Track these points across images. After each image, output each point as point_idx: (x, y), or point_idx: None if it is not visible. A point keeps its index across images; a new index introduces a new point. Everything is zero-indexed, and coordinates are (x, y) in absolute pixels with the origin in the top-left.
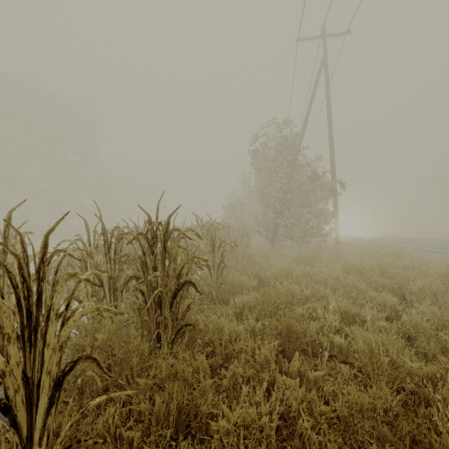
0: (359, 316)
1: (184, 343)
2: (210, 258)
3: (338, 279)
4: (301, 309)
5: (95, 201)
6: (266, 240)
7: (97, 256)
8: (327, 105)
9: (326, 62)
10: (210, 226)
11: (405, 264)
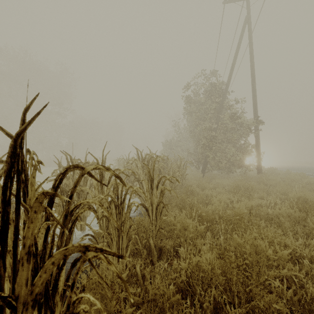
0: None
1: None
2: (148, 196)
3: (288, 217)
4: (278, 281)
5: None
6: (197, 169)
7: None
8: (250, 56)
9: (249, 19)
10: (150, 158)
11: None
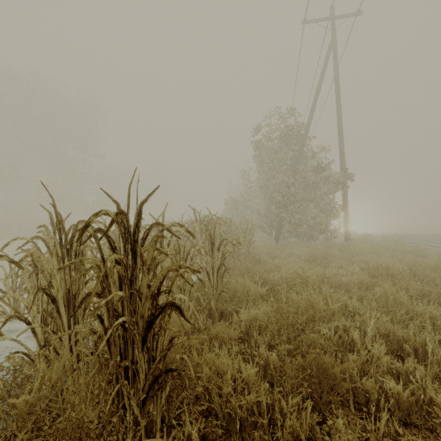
0: (408, 341)
1: (163, 401)
2: (209, 259)
3: (361, 284)
4: (327, 329)
5: (43, 184)
6: (270, 236)
7: (46, 261)
8: (336, 91)
9: (335, 45)
10: (210, 221)
11: (435, 265)
